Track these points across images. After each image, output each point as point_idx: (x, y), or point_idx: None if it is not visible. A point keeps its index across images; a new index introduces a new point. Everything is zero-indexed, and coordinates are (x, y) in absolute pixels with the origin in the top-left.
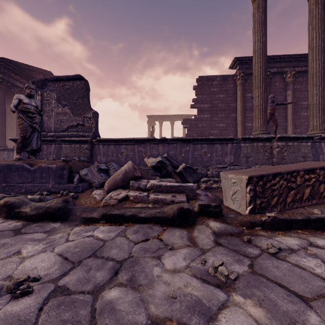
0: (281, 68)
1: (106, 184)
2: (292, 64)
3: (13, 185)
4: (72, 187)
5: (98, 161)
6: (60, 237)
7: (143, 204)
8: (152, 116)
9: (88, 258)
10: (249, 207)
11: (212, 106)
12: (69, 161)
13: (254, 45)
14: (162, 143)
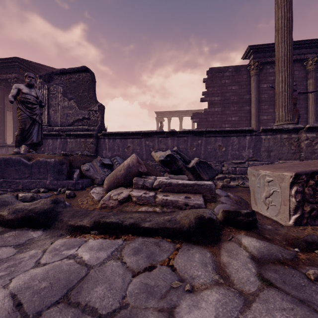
0: (301, 55)
1: (106, 181)
2: (314, 50)
3: (10, 180)
4: (71, 184)
5: (103, 156)
6: (30, 257)
7: (149, 207)
8: (161, 112)
9: (54, 306)
10: (293, 216)
11: (223, 99)
12: (70, 155)
13: (276, 23)
14: (171, 137)
